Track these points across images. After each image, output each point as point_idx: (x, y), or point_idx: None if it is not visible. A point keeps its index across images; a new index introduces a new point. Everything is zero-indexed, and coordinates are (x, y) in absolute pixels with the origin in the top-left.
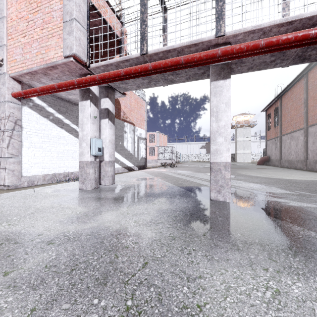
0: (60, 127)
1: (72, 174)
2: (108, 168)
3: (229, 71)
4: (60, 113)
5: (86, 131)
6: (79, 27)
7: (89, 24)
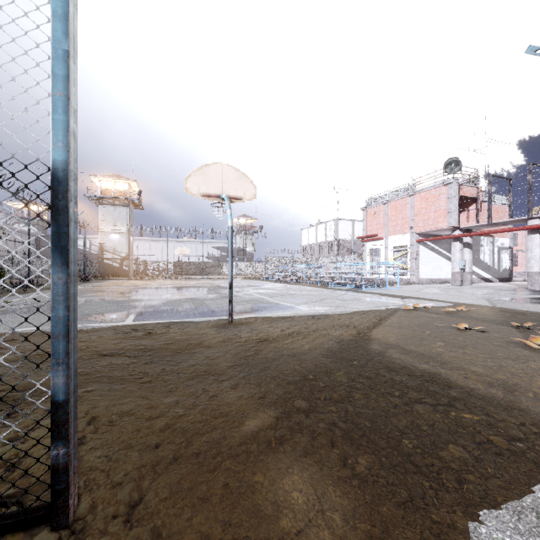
0: (433, 252)
1: (439, 280)
2: (468, 276)
3: (537, 230)
4: (433, 243)
5: (456, 257)
6: (454, 214)
7: (459, 208)
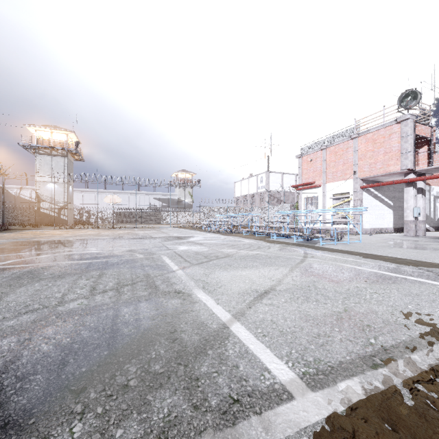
0: (376, 199)
1: (382, 229)
2: (421, 225)
3: None
4: (376, 190)
5: (410, 204)
6: (410, 154)
7: (414, 148)
